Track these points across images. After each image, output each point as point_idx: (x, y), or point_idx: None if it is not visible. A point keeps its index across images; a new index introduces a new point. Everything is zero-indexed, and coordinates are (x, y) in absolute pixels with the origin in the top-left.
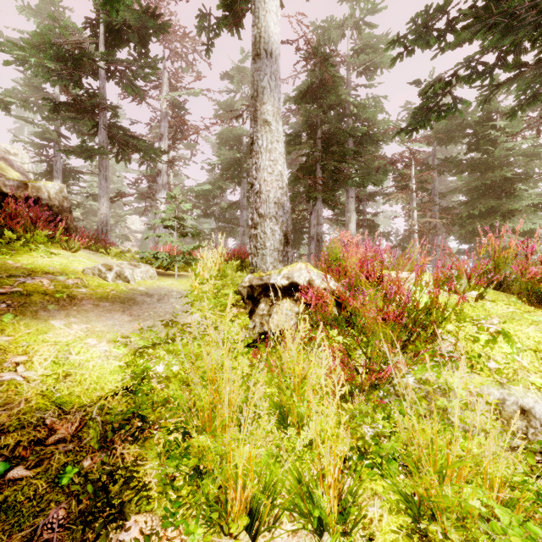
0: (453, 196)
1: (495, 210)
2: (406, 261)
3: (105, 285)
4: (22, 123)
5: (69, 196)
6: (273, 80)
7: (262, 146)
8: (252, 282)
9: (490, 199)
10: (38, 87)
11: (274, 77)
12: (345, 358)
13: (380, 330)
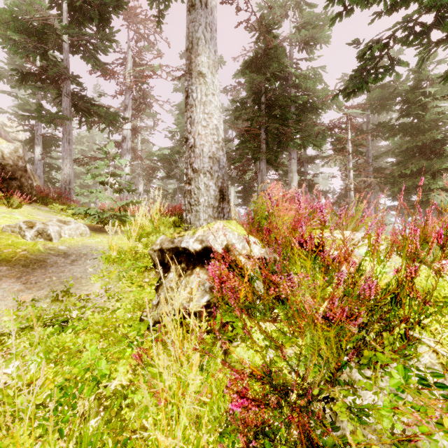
0: (383, 160)
1: (426, 169)
2: (351, 218)
3: (19, 245)
4: (19, 101)
5: (57, 162)
6: (208, 32)
7: (196, 99)
8: (163, 245)
9: (421, 159)
10: (21, 66)
11: (210, 28)
12: (266, 368)
13: (320, 334)
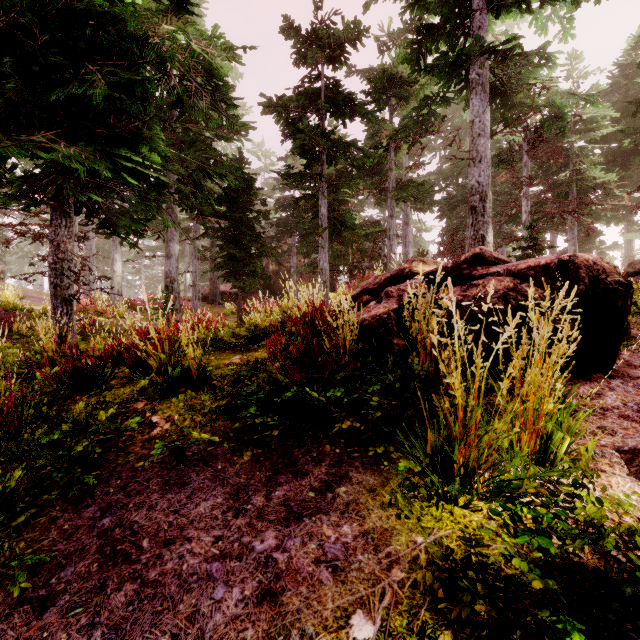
0: None
1: None
2: None
3: None
4: None
5: None
6: None
7: None
8: None
9: None
10: None
11: None
12: None
13: None
